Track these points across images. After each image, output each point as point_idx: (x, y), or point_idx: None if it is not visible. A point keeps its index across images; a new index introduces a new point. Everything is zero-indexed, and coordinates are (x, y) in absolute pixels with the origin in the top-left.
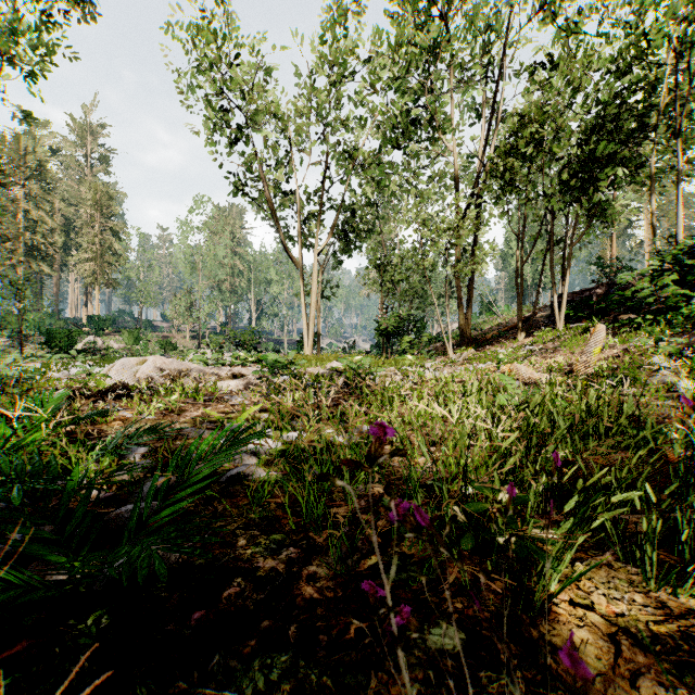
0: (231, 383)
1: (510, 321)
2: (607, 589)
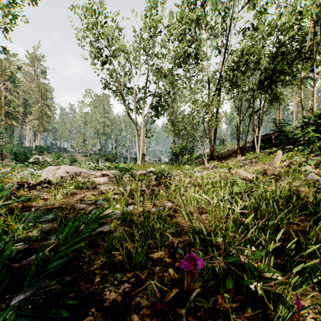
0: (101, 179)
1: (233, 149)
2: (314, 313)
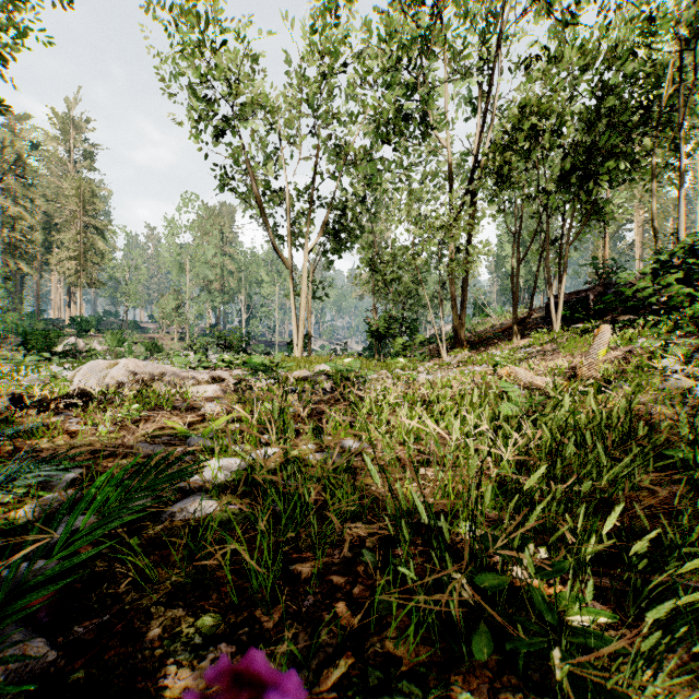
0: (209, 388)
1: (505, 323)
2: None
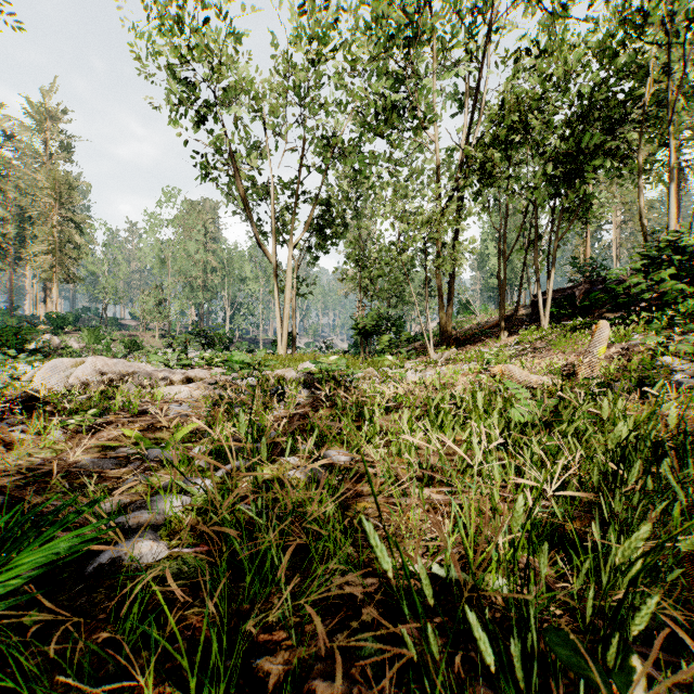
0: (184, 389)
1: (490, 320)
2: None
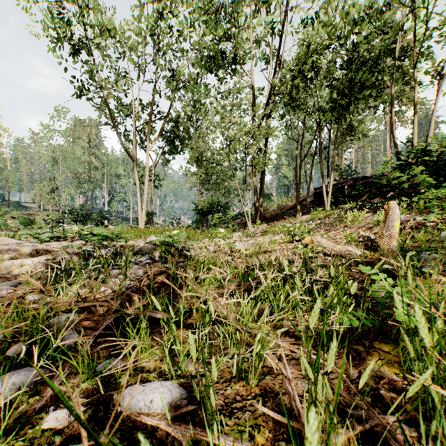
0: (29, 262)
1: (286, 205)
2: None
